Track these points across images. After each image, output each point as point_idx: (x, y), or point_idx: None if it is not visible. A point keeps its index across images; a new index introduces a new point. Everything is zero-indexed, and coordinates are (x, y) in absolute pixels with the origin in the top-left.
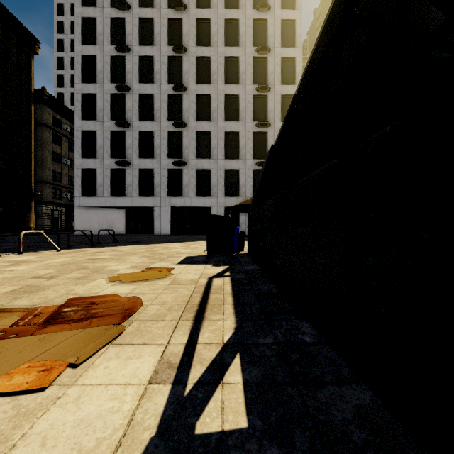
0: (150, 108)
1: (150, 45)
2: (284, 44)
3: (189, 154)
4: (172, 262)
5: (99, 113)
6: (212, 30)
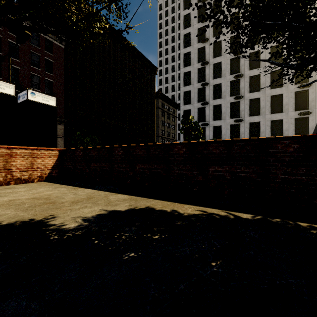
0: (219, 91)
1: (219, 56)
2: None
3: (244, 114)
4: None
5: (192, 100)
6: None
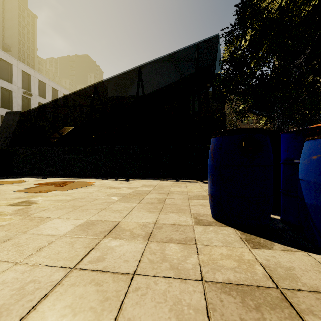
0: None
1: None
2: None
3: None
4: None
5: None
6: None
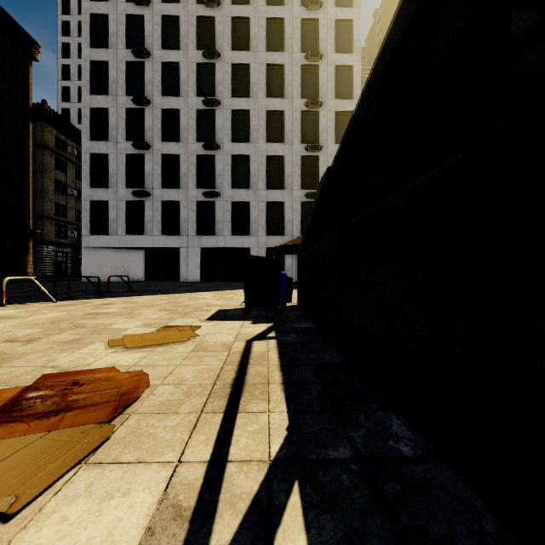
0: (175, 127)
1: (174, 49)
2: (339, 49)
3: (223, 183)
4: (198, 318)
5: (112, 132)
6: (251, 32)
